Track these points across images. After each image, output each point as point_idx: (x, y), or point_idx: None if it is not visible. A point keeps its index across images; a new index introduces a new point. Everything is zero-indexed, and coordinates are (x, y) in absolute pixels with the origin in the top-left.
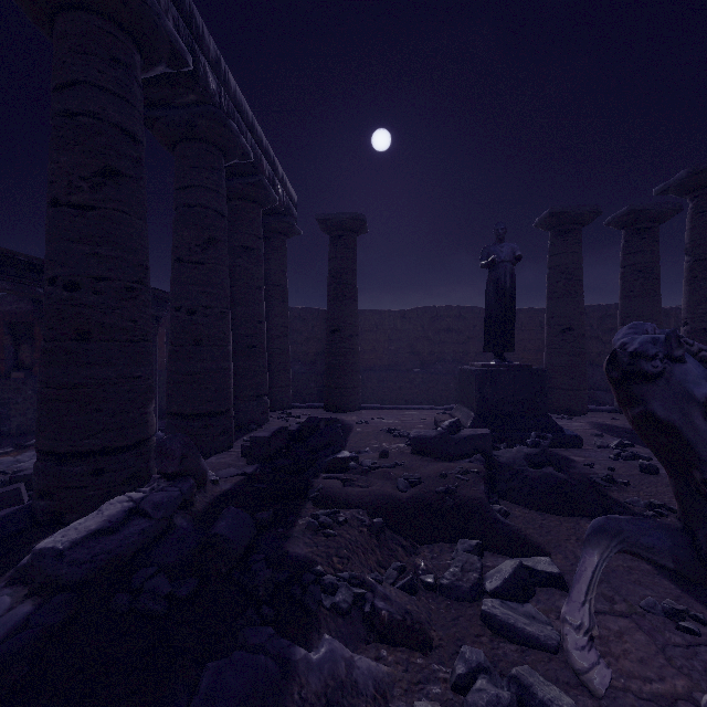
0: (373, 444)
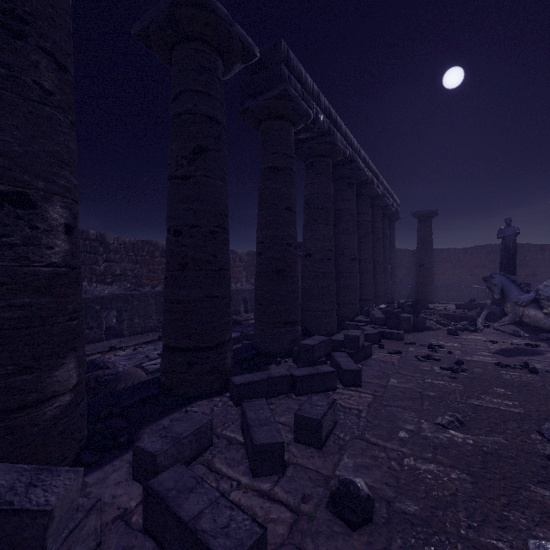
0: None
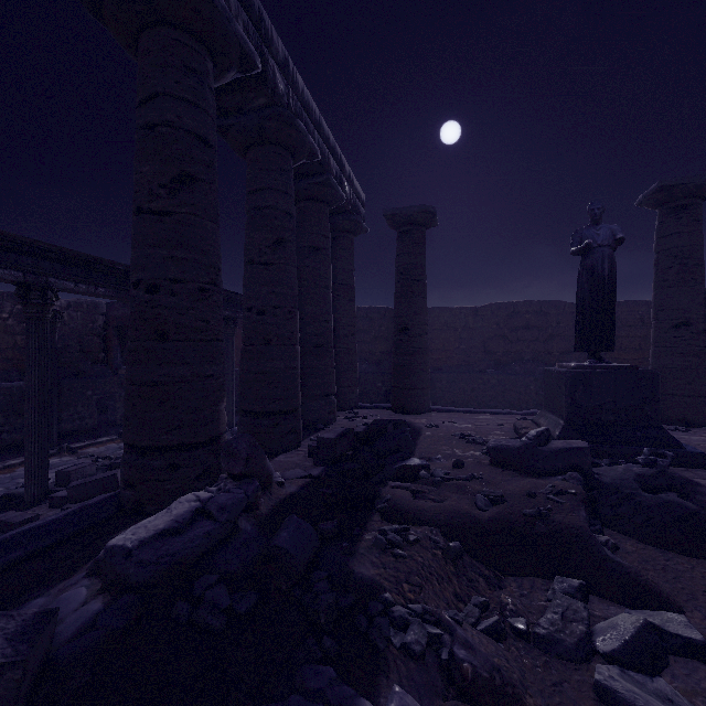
0: (445, 450)
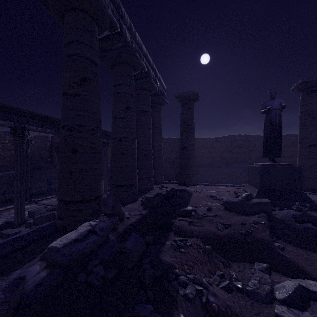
0: (203, 203)
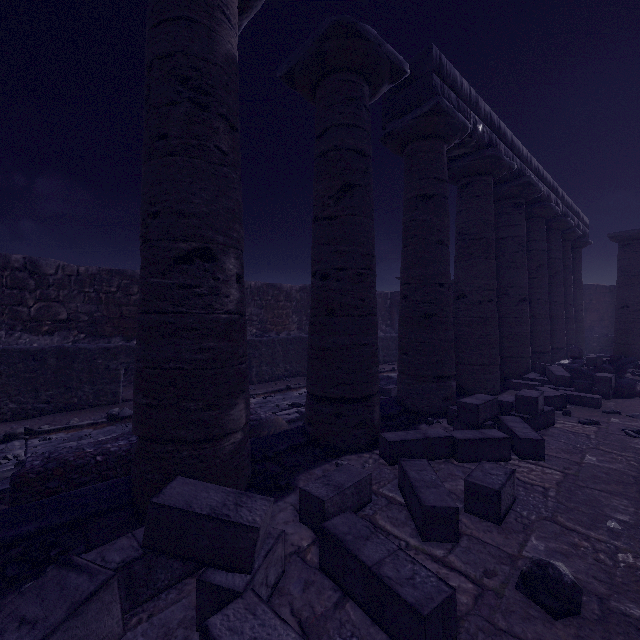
0: None
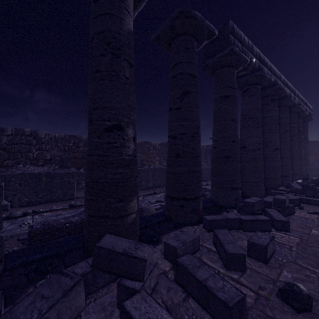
0: None
